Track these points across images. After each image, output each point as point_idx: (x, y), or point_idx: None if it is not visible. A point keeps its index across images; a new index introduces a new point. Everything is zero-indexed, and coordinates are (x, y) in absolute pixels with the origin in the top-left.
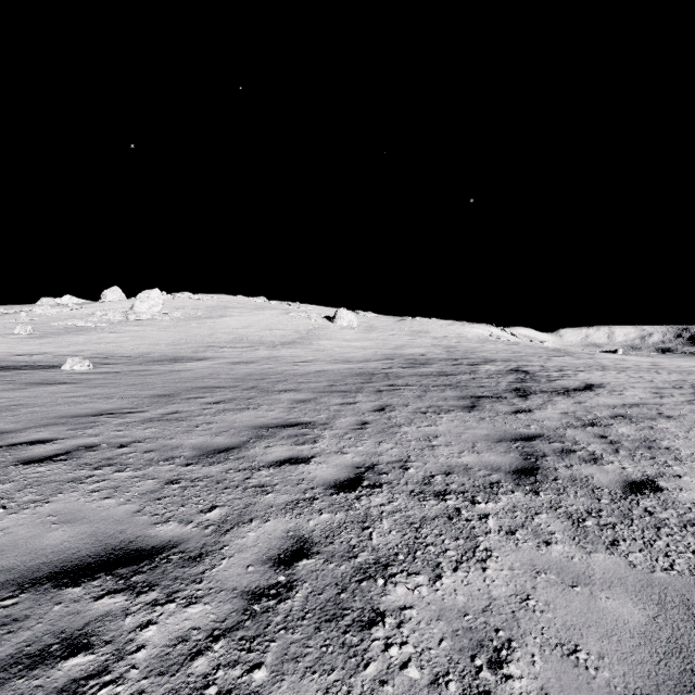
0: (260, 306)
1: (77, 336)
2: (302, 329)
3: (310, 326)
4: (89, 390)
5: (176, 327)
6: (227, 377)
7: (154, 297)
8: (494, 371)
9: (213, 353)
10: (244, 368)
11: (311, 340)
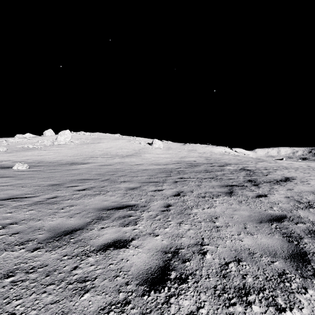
0: (117, 138)
1: (28, 152)
2: (136, 149)
3: (140, 147)
4: (17, 181)
5: (76, 148)
6: (95, 173)
7: (67, 133)
8: (233, 170)
9: (92, 160)
10: (106, 168)
11: (140, 154)
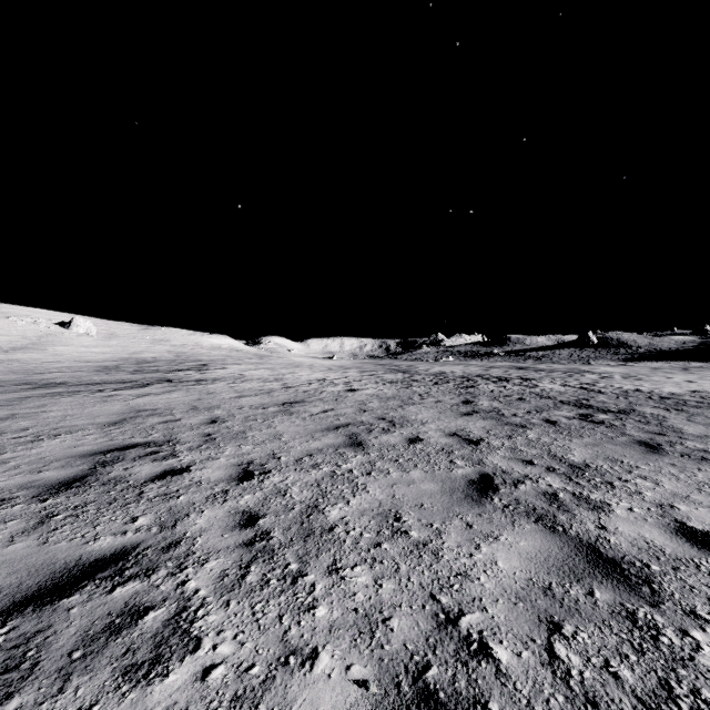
0: None
1: None
2: (31, 335)
3: (40, 332)
4: None
5: None
6: None
7: None
8: (188, 365)
9: None
10: None
11: (45, 346)
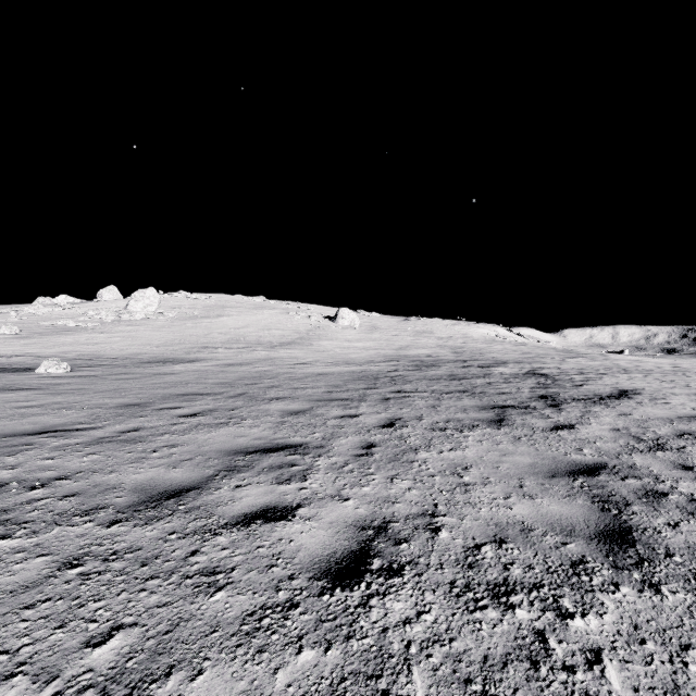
0: (259, 306)
1: (65, 336)
2: (302, 329)
3: (310, 326)
4: (50, 398)
5: (171, 327)
6: (215, 381)
7: (150, 295)
8: (510, 375)
9: (206, 354)
10: (237, 371)
11: (311, 340)
